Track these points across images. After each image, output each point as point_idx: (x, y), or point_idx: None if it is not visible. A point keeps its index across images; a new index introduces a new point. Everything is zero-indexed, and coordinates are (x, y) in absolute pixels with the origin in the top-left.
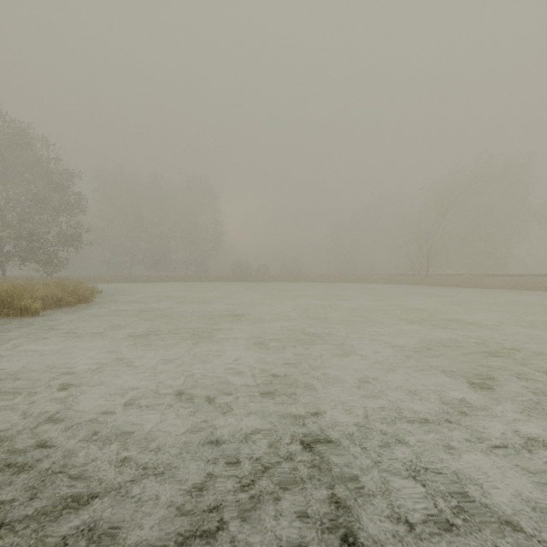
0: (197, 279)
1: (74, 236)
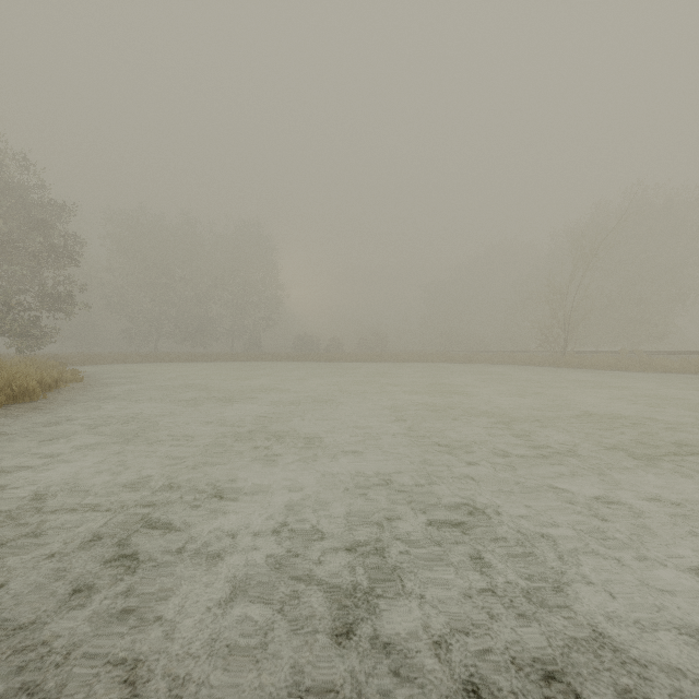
0: (244, 357)
1: (63, 296)
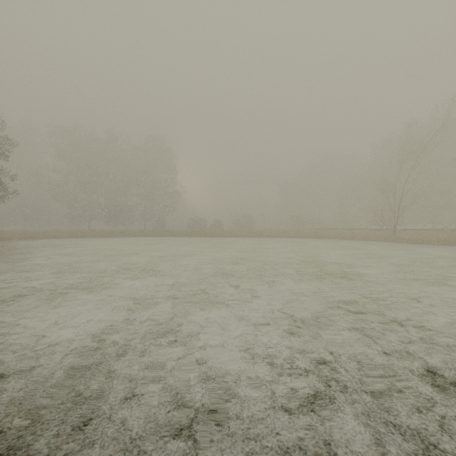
0: (149, 233)
1: None
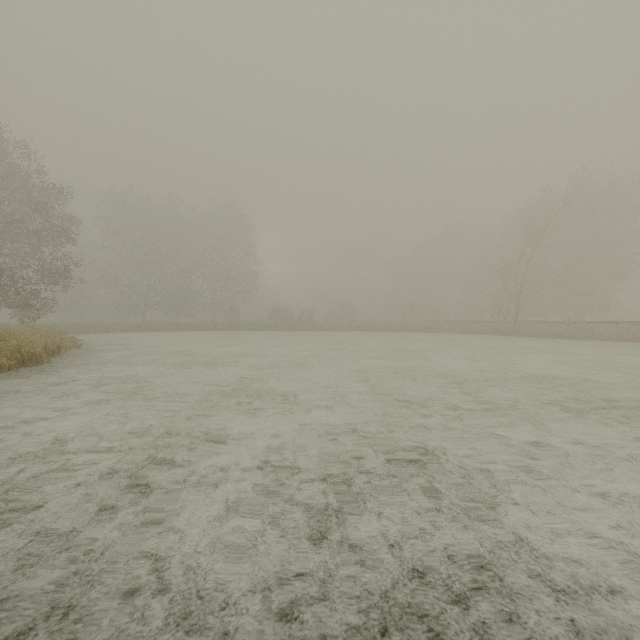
0: (225, 327)
1: (61, 271)
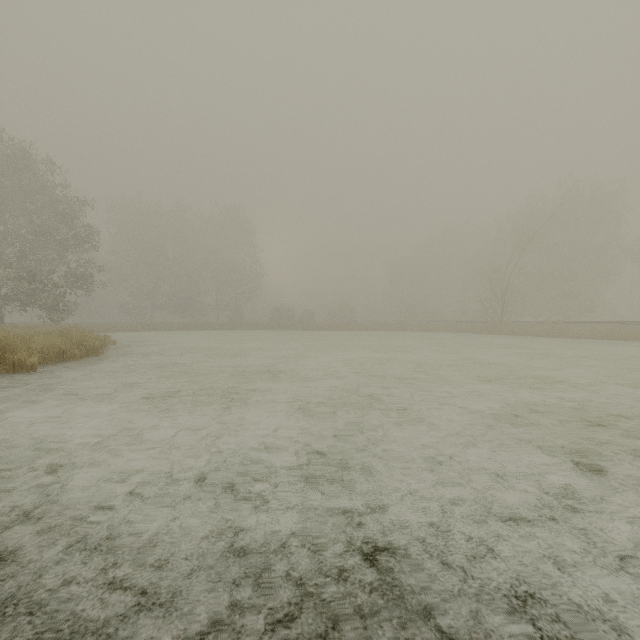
0: (230, 326)
1: (84, 276)
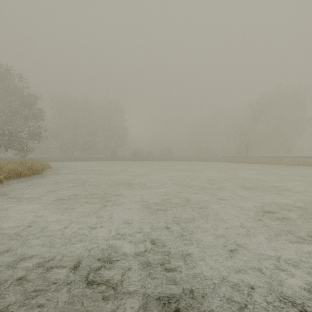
0: (111, 159)
1: (37, 133)
